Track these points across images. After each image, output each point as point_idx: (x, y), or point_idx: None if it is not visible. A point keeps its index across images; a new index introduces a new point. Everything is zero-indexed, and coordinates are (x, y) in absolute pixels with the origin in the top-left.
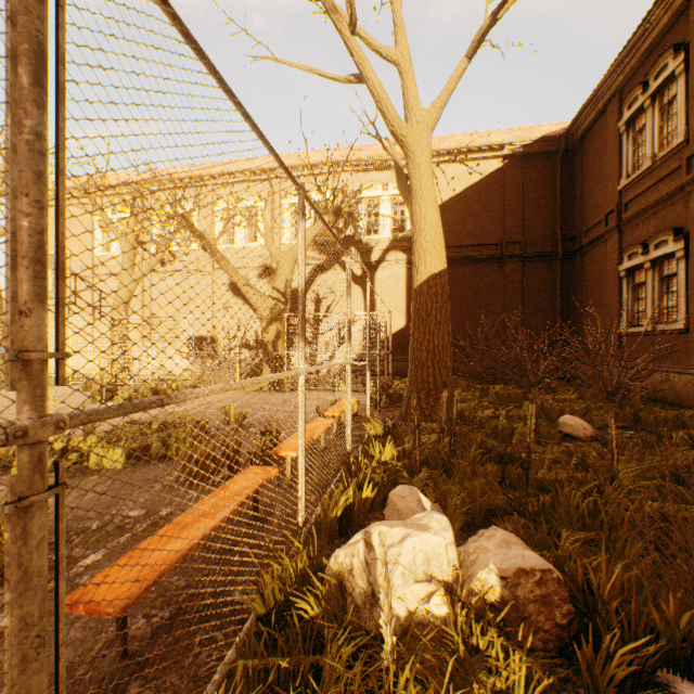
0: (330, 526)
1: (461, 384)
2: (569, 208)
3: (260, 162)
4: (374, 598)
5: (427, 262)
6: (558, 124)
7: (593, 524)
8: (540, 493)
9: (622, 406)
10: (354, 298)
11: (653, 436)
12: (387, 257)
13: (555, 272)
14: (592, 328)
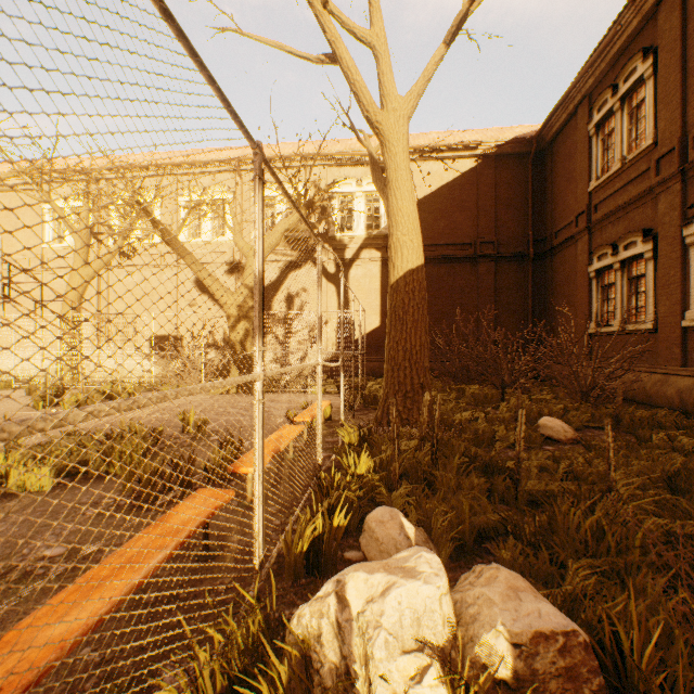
0: (295, 563)
1: (436, 384)
2: (540, 210)
3: (229, 152)
4: (349, 678)
5: (404, 257)
6: (530, 126)
7: (598, 548)
8: (536, 512)
9: (598, 406)
10: (327, 297)
11: (630, 437)
12: (361, 255)
13: (527, 273)
14: (567, 327)
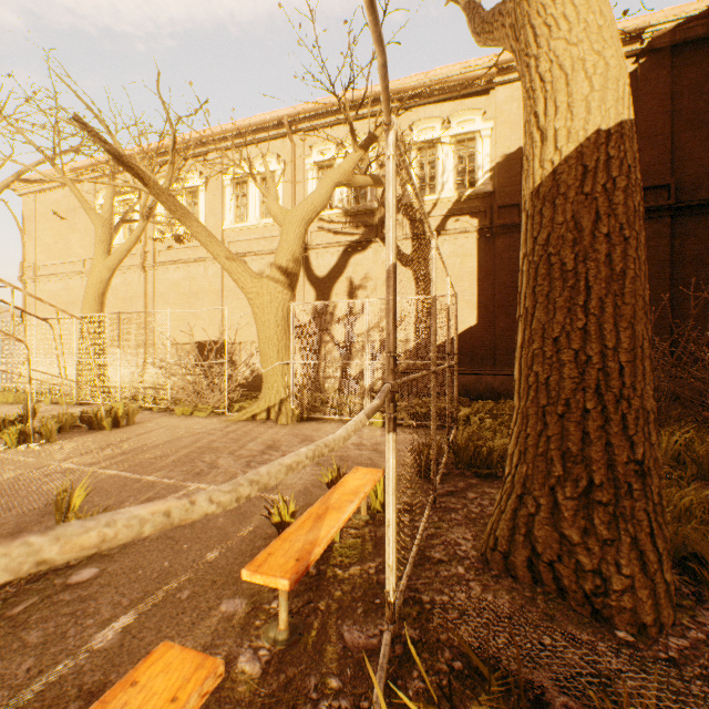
0: None
1: None
2: None
3: (279, 112)
4: None
5: (577, 101)
6: None
7: None
8: None
9: None
10: (401, 286)
11: None
12: (449, 225)
13: None
14: None
